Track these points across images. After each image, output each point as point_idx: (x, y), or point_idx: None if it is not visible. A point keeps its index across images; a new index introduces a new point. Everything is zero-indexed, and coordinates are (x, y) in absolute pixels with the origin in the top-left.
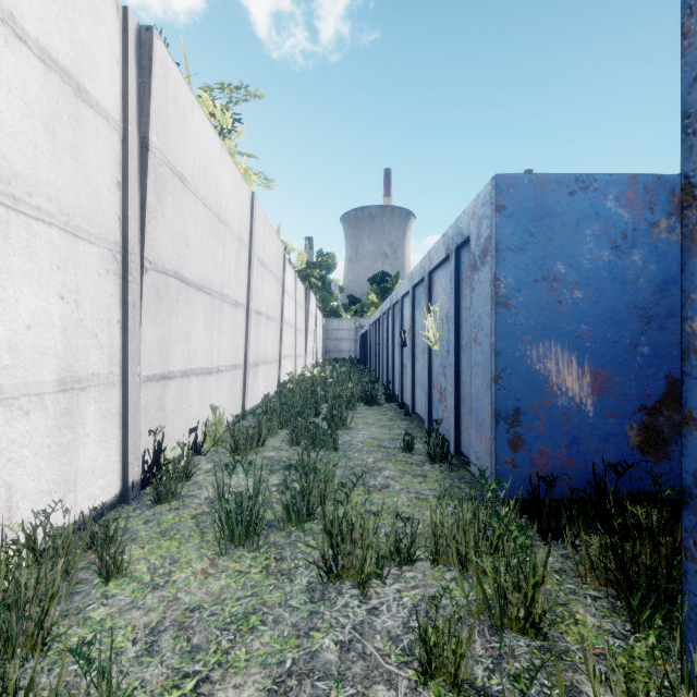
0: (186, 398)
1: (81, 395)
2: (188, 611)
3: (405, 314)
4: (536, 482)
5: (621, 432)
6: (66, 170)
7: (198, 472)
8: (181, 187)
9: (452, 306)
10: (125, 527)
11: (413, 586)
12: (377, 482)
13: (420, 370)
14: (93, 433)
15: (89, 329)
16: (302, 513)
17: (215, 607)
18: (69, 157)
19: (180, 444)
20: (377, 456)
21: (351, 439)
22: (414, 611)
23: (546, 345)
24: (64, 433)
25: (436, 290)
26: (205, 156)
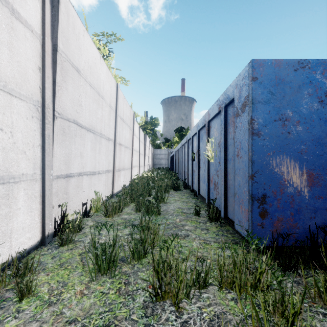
0: (81, 187)
1: (14, 186)
2: (67, 323)
3: (194, 144)
4: (275, 236)
5: (324, 208)
6: (4, 56)
7: (86, 226)
8: (77, 75)
9: (222, 138)
10: (38, 263)
11: (208, 304)
12: (182, 233)
13: (203, 173)
14: (22, 208)
15: (20, 148)
16: (141, 253)
17: (84, 320)
18: (6, 48)
19: (75, 212)
20: (181, 218)
21: (167, 208)
22: (211, 324)
23: (281, 157)
24: (3, 208)
25: (212, 130)
26: (91, 60)
